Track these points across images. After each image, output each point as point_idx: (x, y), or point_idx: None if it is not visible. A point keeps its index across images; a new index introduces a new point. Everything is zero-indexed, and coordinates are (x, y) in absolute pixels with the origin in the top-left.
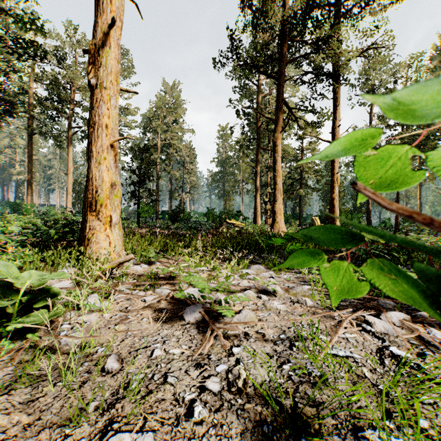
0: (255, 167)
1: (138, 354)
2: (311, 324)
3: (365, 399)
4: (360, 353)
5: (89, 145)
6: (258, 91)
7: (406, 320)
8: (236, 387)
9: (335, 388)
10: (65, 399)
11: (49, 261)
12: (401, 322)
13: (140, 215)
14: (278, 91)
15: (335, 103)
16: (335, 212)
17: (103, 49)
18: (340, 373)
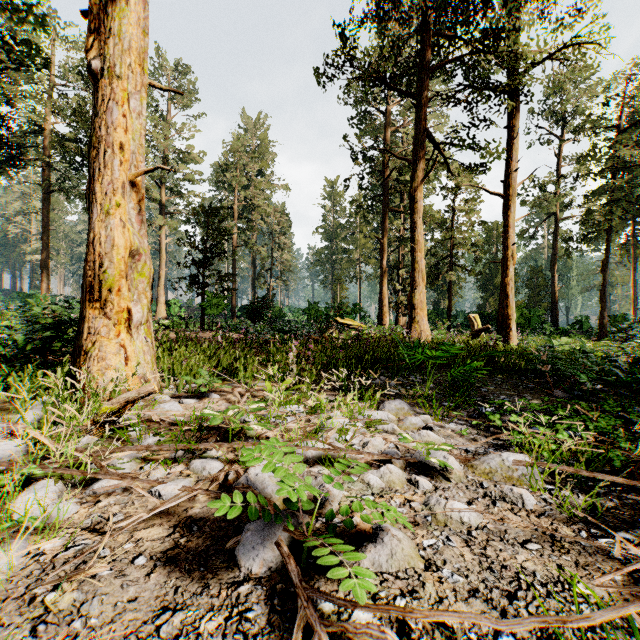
0: (381, 239)
1: None
2: (562, 580)
3: None
4: None
5: (91, 180)
6: (385, 123)
7: None
8: None
9: None
10: None
11: None
12: None
13: (205, 311)
14: (418, 116)
15: (508, 133)
16: (510, 306)
17: (113, 5)
18: None
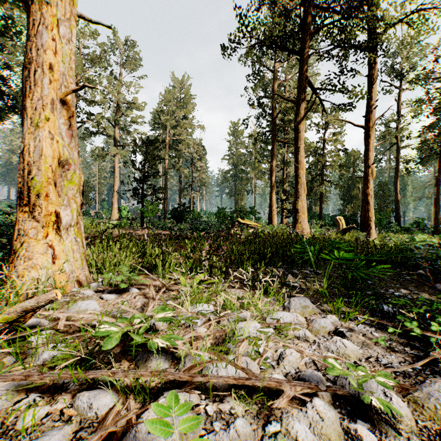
0: (271, 162)
1: None
2: None
3: None
4: None
5: (24, 98)
6: (274, 78)
7: None
8: None
9: None
10: None
11: None
12: None
13: (144, 214)
14: (300, 68)
15: (369, 80)
16: (370, 210)
17: None
18: None
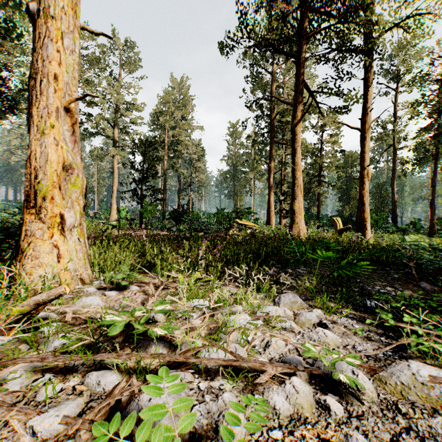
0: (269, 163)
1: None
2: None
3: None
4: None
5: (30, 106)
6: (272, 80)
7: None
8: None
9: None
10: None
11: None
12: None
13: (143, 215)
14: (297, 71)
15: (365, 83)
16: (366, 211)
17: None
18: None
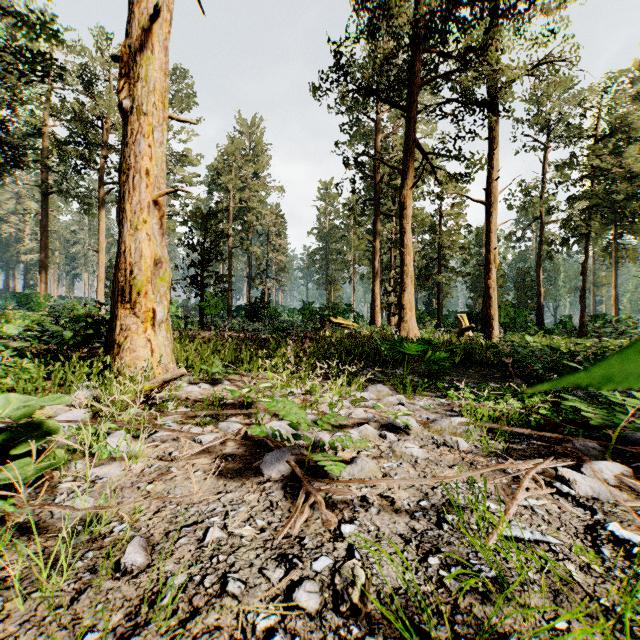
0: (373, 241)
1: (180, 536)
2: (469, 481)
3: (592, 637)
4: (558, 535)
5: (121, 200)
6: (377, 130)
7: (626, 475)
8: (349, 603)
9: (525, 605)
10: (42, 625)
11: (56, 378)
12: (618, 479)
13: (204, 311)
14: (406, 128)
15: (491, 144)
16: (492, 307)
17: (141, 54)
18: (529, 572)
